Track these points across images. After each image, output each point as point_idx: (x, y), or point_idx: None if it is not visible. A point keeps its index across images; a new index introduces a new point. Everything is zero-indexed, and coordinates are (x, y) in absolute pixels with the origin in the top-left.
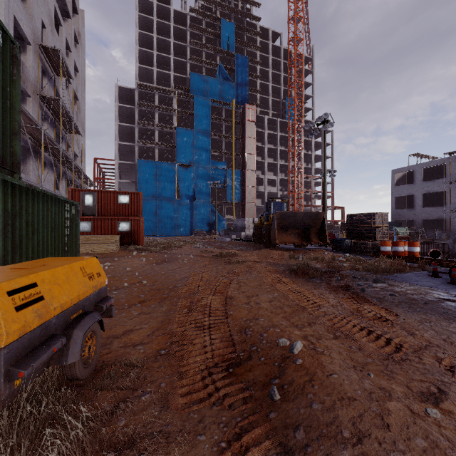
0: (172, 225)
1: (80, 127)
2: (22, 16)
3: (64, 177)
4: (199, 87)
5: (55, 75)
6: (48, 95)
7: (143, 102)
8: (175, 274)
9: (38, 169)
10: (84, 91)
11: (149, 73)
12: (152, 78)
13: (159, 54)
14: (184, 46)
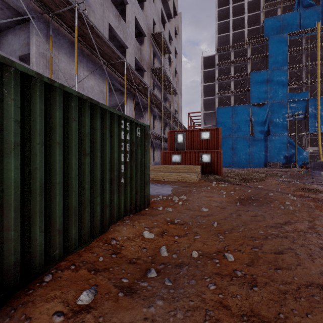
0: (246, 158)
1: (178, 91)
2: (140, 16)
3: (168, 125)
4: (274, 29)
5: (161, 56)
6: (157, 69)
7: (221, 61)
8: (293, 247)
9: (150, 120)
10: (181, 67)
11: (226, 39)
12: (228, 42)
13: (234, 19)
14: (258, 0)
